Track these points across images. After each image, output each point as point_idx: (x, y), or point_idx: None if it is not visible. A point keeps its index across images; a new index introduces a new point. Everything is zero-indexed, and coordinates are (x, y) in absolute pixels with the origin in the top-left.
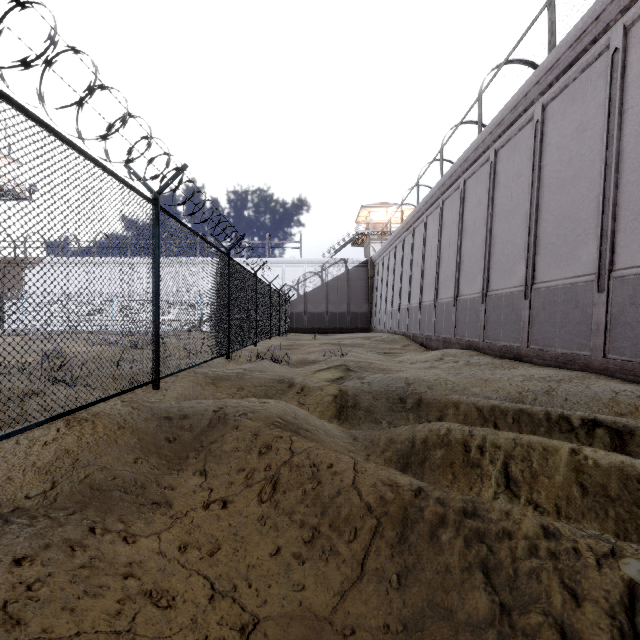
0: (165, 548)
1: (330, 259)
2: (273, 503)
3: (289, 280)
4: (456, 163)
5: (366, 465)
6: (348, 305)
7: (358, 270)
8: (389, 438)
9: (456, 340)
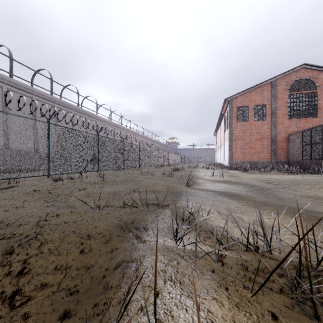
0: None
1: None
2: None
3: None
4: None
5: None
6: None
7: None
8: None
9: None
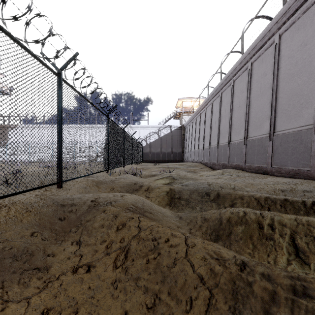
0: (29, 314)
1: (162, 125)
2: (124, 269)
3: (142, 136)
4: (229, 71)
5: (194, 240)
6: (172, 148)
7: (177, 131)
8: (203, 218)
9: (229, 164)
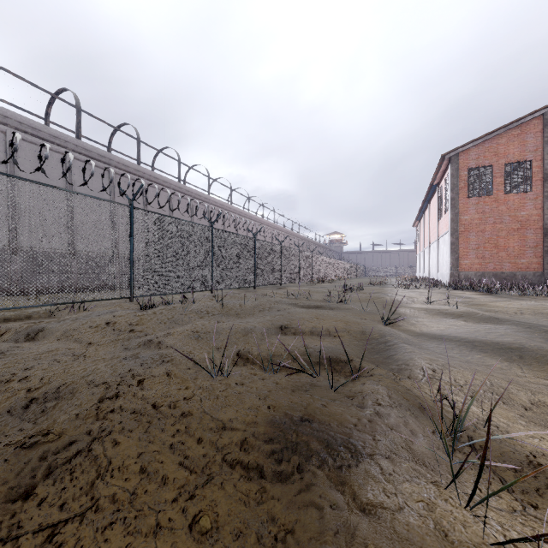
0: None
1: None
2: None
3: None
4: None
5: None
6: None
7: None
8: None
9: None
